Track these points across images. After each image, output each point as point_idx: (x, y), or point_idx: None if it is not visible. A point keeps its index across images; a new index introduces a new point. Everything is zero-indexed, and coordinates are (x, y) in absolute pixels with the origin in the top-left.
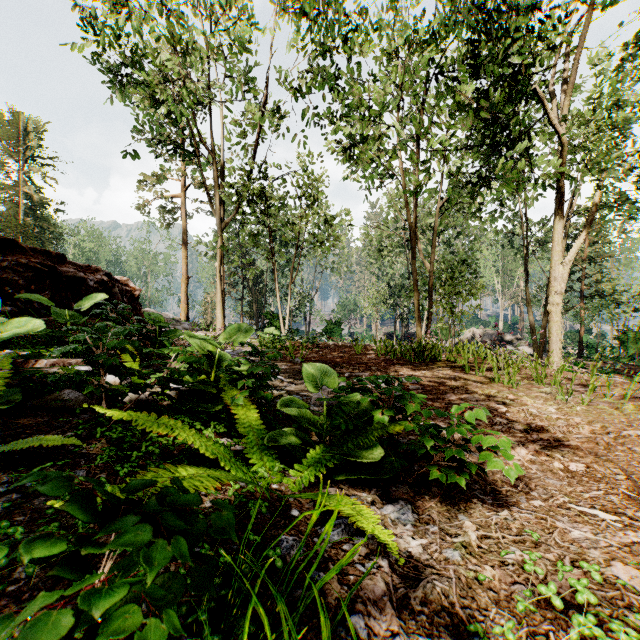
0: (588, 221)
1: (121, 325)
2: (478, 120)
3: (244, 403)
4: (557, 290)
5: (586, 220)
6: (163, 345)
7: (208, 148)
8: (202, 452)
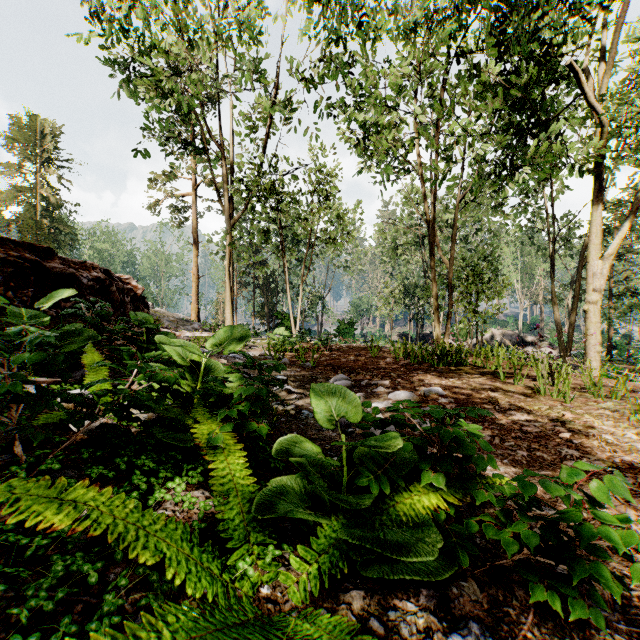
0: (632, 210)
1: (99, 327)
2: (504, 104)
3: (227, 442)
4: (596, 287)
5: (630, 209)
6: (152, 350)
7: (216, 142)
8: (133, 554)
